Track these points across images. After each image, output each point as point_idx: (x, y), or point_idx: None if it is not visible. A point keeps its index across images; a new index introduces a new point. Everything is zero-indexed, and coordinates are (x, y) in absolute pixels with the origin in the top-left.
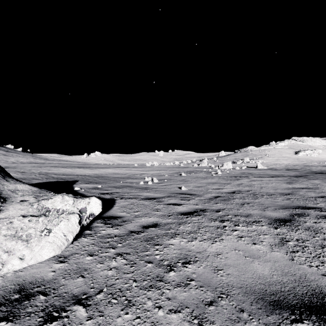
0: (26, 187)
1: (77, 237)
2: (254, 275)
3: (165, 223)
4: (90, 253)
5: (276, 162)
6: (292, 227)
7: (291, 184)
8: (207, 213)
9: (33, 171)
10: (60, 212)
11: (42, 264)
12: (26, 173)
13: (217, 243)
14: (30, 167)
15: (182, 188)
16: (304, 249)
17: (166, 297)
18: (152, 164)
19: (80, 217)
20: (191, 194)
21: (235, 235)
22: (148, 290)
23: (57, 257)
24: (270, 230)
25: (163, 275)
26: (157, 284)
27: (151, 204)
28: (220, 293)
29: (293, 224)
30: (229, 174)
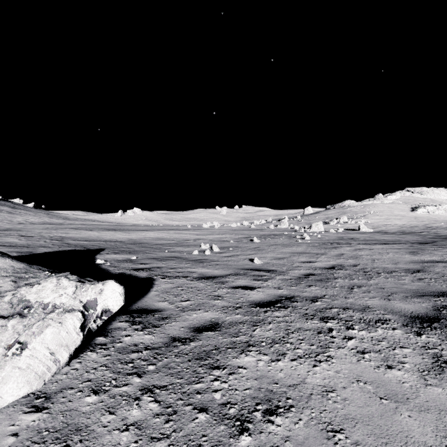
0: (5, 262)
1: (79, 351)
2: (409, 446)
3: (231, 322)
4: (95, 388)
5: (385, 223)
6: (445, 333)
7: (417, 254)
8: (297, 304)
9: (44, 235)
10: (49, 309)
11: None
12: (33, 239)
13: (322, 366)
14: (41, 229)
15: (254, 260)
16: None
17: None
18: (211, 225)
19: (85, 317)
20: (269, 271)
21: (351, 348)
22: None
23: (33, 397)
24: (409, 338)
25: (228, 446)
26: None
27: (208, 287)
28: None
29: (445, 326)
30: (322, 240)
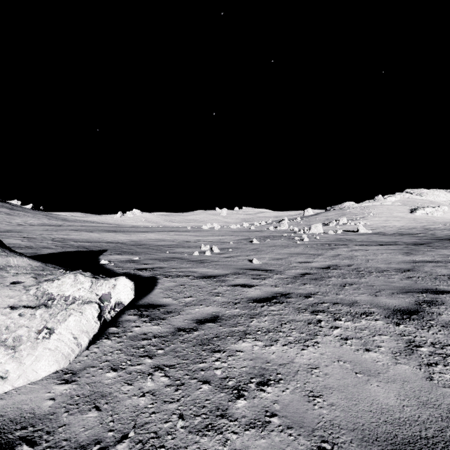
0: (23, 261)
1: (96, 338)
2: (374, 406)
3: (230, 315)
4: (113, 366)
5: (384, 224)
6: (421, 323)
7: (410, 255)
8: (291, 300)
9: (45, 236)
10: (70, 301)
11: (36, 385)
12: (35, 240)
13: (309, 349)
14: (41, 231)
15: (253, 261)
16: (447, 361)
17: (232, 448)
18: (211, 227)
19: (101, 308)
20: (267, 271)
21: (336, 336)
22: (203, 435)
23: (62, 373)
24: (388, 327)
25: (227, 406)
26: (216, 424)
27: (209, 285)
28: (321, 441)
29: (422, 317)
30: (320, 241)
